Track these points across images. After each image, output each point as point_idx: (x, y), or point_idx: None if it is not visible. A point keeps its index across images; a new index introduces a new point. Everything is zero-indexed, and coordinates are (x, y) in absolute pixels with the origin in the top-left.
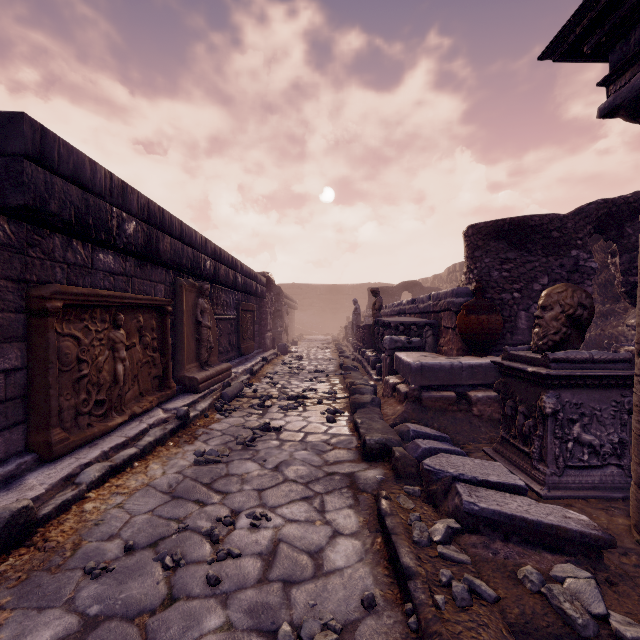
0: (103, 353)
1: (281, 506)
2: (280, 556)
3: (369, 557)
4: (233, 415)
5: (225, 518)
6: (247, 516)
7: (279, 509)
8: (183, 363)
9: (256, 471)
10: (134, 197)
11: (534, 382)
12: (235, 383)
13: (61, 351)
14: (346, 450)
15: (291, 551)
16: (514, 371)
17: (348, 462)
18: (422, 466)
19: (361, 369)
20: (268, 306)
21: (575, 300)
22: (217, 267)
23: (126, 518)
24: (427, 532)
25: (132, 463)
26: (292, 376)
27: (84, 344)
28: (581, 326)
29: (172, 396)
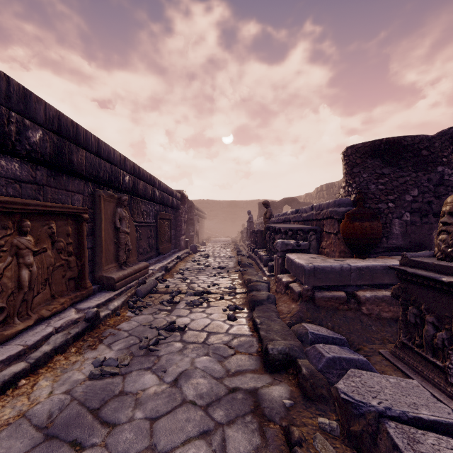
0: (4, 259)
1: (174, 450)
2: None
3: None
4: (143, 312)
5: None
6: None
7: None
8: (101, 264)
9: (153, 387)
10: (40, 107)
11: (448, 292)
12: (150, 280)
13: None
14: (247, 356)
15: None
16: (420, 279)
17: (250, 372)
18: (337, 393)
19: (255, 265)
20: (182, 216)
21: None
22: (136, 182)
23: None
24: None
25: (17, 382)
26: (200, 272)
27: None
28: None
29: (88, 295)
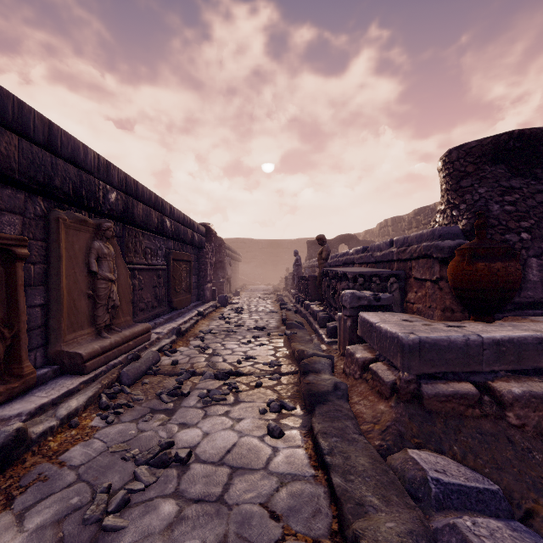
0: None
1: None
2: None
3: None
4: (123, 417)
5: None
6: None
7: None
8: (60, 332)
9: None
10: None
11: None
12: (147, 353)
13: None
14: None
15: None
16: None
17: None
18: None
19: (306, 325)
20: (208, 257)
21: None
22: (130, 203)
23: None
24: None
25: None
26: (228, 335)
27: None
28: None
29: (25, 389)
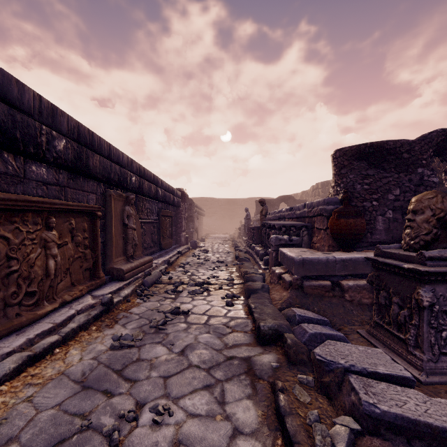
0: (35, 251)
1: (184, 397)
2: None
3: None
4: (151, 299)
5: (128, 414)
6: (150, 410)
7: (182, 400)
8: (112, 257)
9: (164, 356)
10: (64, 119)
11: (409, 277)
12: (154, 272)
13: None
14: (243, 333)
15: None
16: (388, 266)
17: (245, 345)
18: (314, 356)
19: (252, 260)
20: (183, 213)
21: (445, 205)
22: (141, 182)
23: (31, 415)
24: (329, 437)
25: (53, 350)
26: (200, 265)
27: (14, 243)
28: None
29: (101, 284)
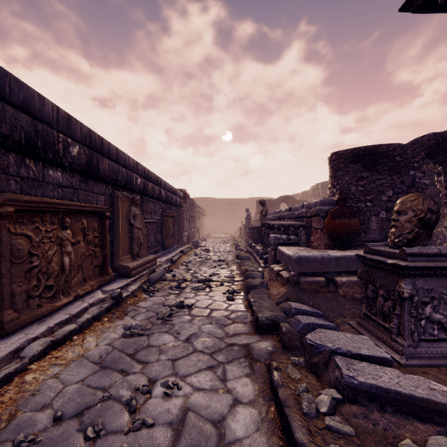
0: (52, 248)
1: (190, 375)
2: (188, 426)
3: (265, 426)
4: (156, 295)
5: (143, 387)
6: (161, 385)
7: (188, 378)
8: (119, 255)
9: (171, 343)
10: (78, 127)
11: (393, 271)
12: (159, 270)
13: (14, 247)
14: (242, 324)
15: (197, 420)
16: (375, 262)
17: (244, 334)
18: (305, 341)
19: (252, 259)
20: (185, 213)
21: (425, 206)
22: (146, 184)
23: (59, 388)
24: (314, 403)
25: (71, 337)
26: (202, 264)
27: (35, 241)
28: (430, 227)
29: (110, 280)
